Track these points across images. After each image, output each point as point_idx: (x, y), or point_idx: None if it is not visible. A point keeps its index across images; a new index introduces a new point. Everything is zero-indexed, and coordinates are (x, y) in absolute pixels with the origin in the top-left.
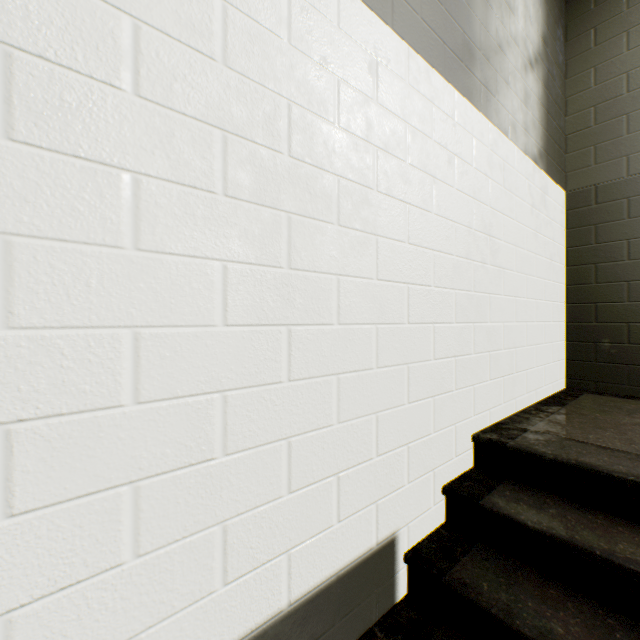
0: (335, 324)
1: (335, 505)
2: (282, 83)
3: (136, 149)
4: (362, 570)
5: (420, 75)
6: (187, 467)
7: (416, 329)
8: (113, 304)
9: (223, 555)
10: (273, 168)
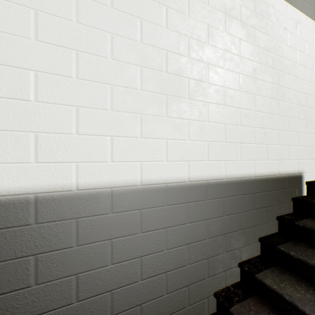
0: (287, 102)
1: (287, 154)
2: (276, 36)
3: (254, 56)
4: (294, 178)
5: (310, 25)
6: (261, 128)
7: (308, 110)
8: (251, 89)
9: (266, 152)
10: (275, 59)
